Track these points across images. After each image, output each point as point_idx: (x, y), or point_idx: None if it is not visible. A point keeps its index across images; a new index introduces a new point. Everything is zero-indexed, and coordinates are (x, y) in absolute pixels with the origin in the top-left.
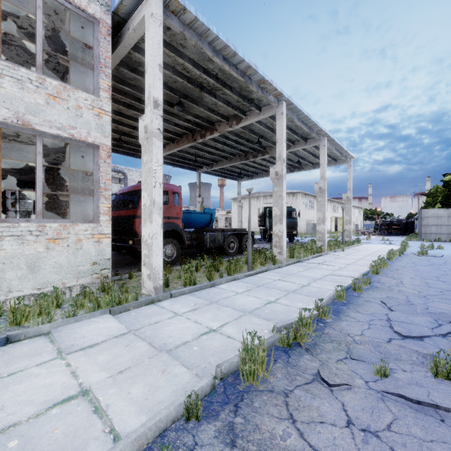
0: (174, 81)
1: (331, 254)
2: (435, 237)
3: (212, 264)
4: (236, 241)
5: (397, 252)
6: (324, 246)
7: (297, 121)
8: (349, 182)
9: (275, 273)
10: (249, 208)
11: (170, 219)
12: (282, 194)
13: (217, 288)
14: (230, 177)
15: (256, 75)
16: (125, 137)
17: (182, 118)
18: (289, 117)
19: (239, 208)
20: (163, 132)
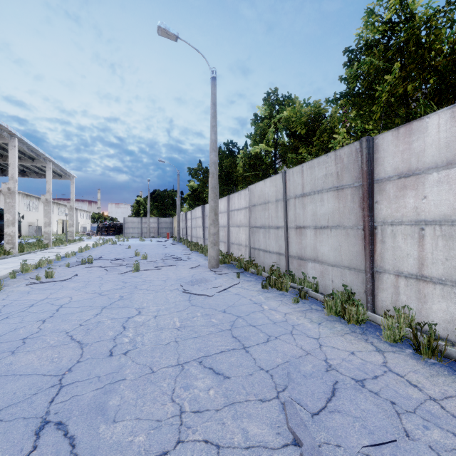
0: None
1: (56, 248)
2: (132, 235)
3: None
4: None
5: (100, 243)
6: (50, 243)
7: (27, 150)
8: (73, 195)
9: (14, 259)
10: None
11: None
12: (15, 205)
13: None
14: None
15: None
16: None
17: None
18: (20, 147)
19: None
20: None
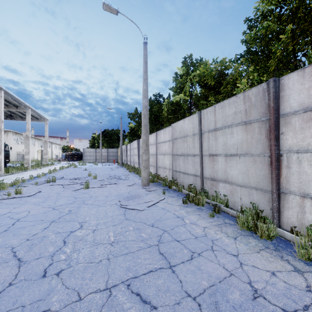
0: None
1: (33, 170)
2: (89, 161)
3: None
4: None
5: (65, 167)
6: (29, 167)
7: (11, 99)
8: (46, 132)
9: None
10: None
11: None
12: (2, 139)
13: None
14: None
15: None
16: None
17: None
18: (6, 97)
19: None
20: None
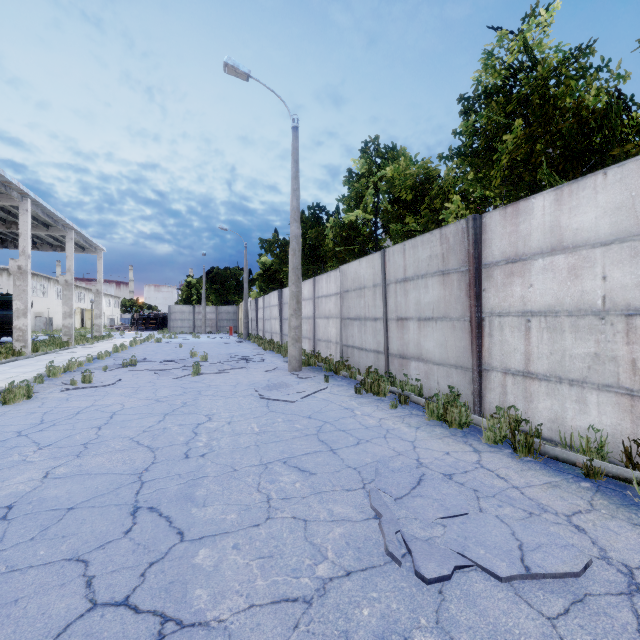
0: None
1: (80, 347)
2: (181, 330)
3: None
4: None
5: (139, 341)
6: (72, 341)
7: (41, 215)
8: (100, 275)
9: (29, 361)
10: None
11: None
12: (28, 289)
13: None
14: None
15: (2, 177)
16: None
17: None
18: (34, 210)
19: None
20: None
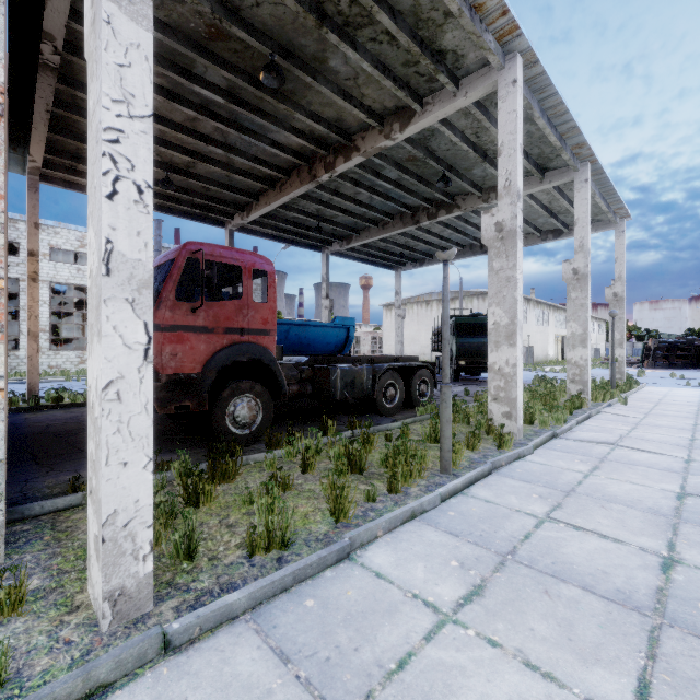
0: (255, 1)
1: (609, 412)
2: None
3: (345, 453)
4: (399, 383)
5: None
6: (585, 395)
7: (538, 115)
8: (620, 265)
9: (522, 483)
10: (443, 304)
11: (247, 335)
12: (515, 274)
13: (359, 570)
14: (382, 264)
15: None
16: (180, 179)
17: (285, 125)
18: (524, 102)
19: (398, 320)
20: (250, 162)
